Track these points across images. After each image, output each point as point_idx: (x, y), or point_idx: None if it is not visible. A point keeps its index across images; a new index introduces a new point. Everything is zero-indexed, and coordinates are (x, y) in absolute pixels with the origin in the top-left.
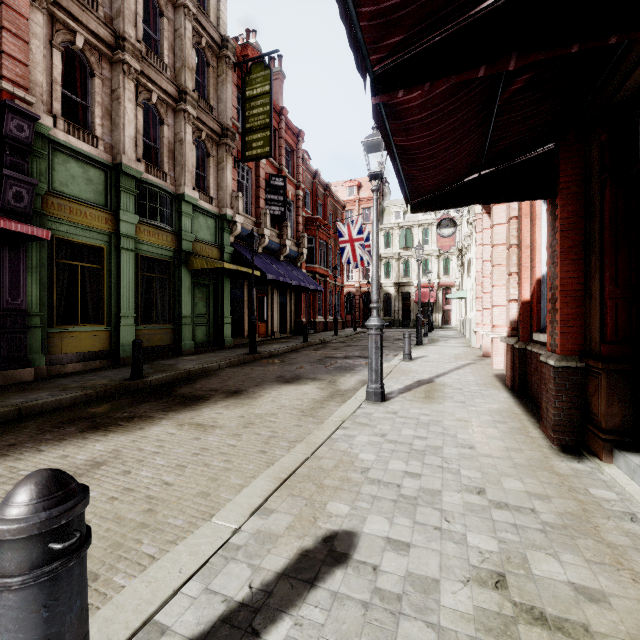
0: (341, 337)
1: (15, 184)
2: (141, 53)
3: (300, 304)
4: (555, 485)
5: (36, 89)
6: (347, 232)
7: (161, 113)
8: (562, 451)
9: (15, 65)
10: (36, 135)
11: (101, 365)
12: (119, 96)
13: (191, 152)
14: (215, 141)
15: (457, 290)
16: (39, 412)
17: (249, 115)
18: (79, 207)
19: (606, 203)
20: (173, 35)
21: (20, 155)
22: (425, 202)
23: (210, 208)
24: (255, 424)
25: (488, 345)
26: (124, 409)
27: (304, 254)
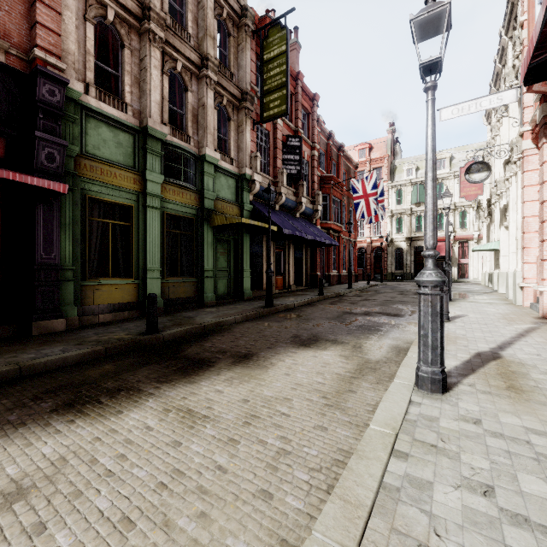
0: (355, 290)
1: (47, 146)
2: (165, 22)
3: (315, 258)
4: None
5: (68, 57)
6: (361, 188)
7: (185, 81)
8: None
9: (48, 34)
10: (69, 101)
11: (129, 316)
12: (146, 64)
13: (212, 115)
14: (235, 106)
15: (475, 243)
16: (42, 371)
17: (266, 77)
18: (109, 168)
19: None
20: (196, 8)
21: (53, 119)
22: None
23: (231, 168)
24: (260, 418)
25: None
26: (120, 374)
27: (319, 211)
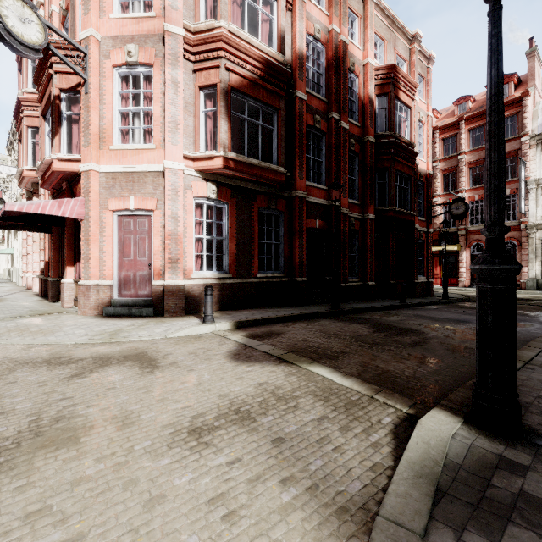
0: None
1: None
2: None
3: None
4: (47, 305)
5: None
6: None
7: None
8: (53, 302)
9: None
10: None
11: None
12: None
13: None
14: None
15: (0, 243)
16: None
17: None
18: None
19: (63, 240)
20: None
21: None
22: (3, 226)
23: None
24: None
25: (31, 283)
26: None
27: None
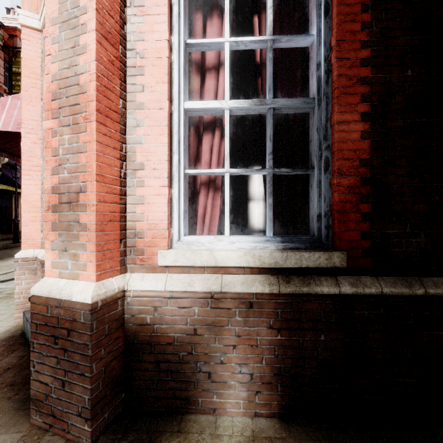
0: None
1: None
2: None
3: None
4: None
5: None
6: None
7: None
8: None
9: None
10: None
11: None
12: None
13: None
14: None
15: None
16: None
17: (15, 84)
18: None
19: None
20: None
21: None
22: None
23: None
24: (2, 267)
25: None
26: None
27: None
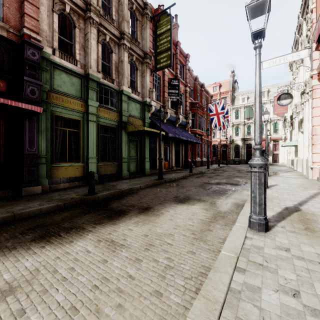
0: (211, 170)
1: (31, 85)
2: (99, 12)
3: (187, 151)
4: None
5: (43, 33)
6: (215, 109)
7: (111, 47)
8: None
9: (31, 20)
10: (43, 59)
11: (78, 184)
12: (88, 37)
13: (127, 67)
14: (140, 61)
15: (283, 142)
16: (27, 217)
17: (159, 44)
18: (67, 98)
19: None
20: (118, 4)
21: (34, 69)
22: None
23: (137, 98)
24: (155, 246)
25: None
26: (72, 219)
27: (189, 123)
